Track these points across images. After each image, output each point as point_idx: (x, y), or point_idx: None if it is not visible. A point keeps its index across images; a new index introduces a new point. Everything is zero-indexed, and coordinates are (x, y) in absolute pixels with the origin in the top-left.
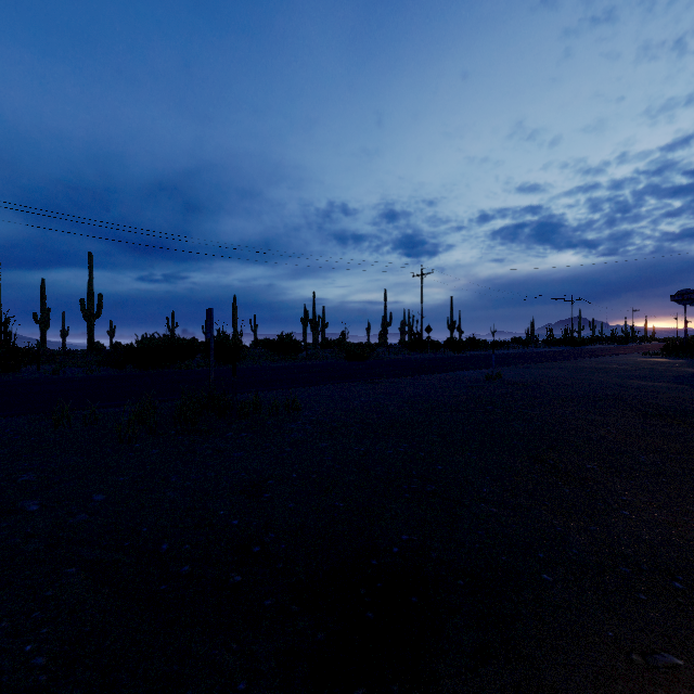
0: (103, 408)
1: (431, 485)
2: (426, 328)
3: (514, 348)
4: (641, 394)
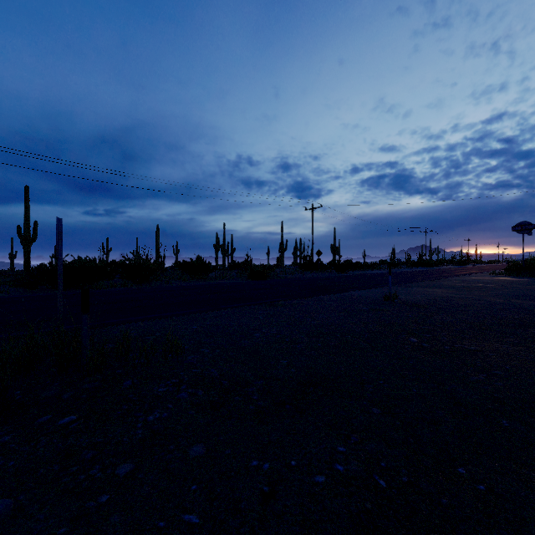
0: None
1: None
2: (317, 252)
3: (384, 269)
4: None
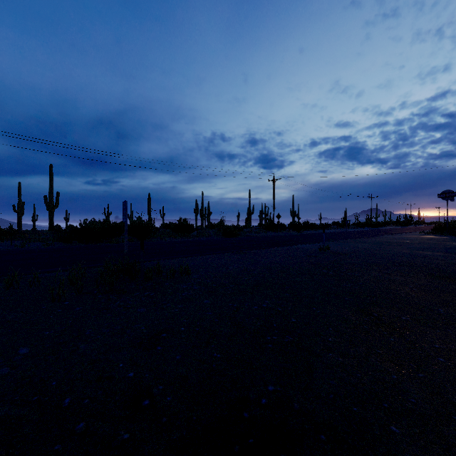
0: (47, 273)
1: (288, 336)
2: (277, 215)
3: (334, 229)
4: (426, 260)
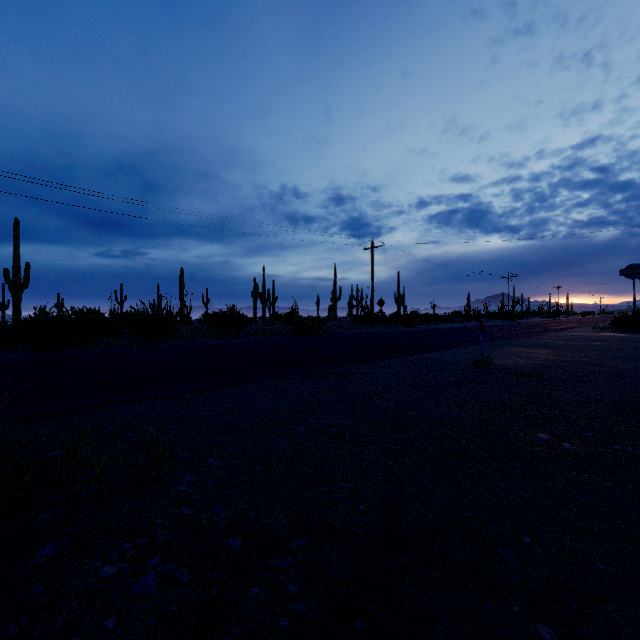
0: None
1: None
2: (379, 301)
3: (460, 322)
4: None
